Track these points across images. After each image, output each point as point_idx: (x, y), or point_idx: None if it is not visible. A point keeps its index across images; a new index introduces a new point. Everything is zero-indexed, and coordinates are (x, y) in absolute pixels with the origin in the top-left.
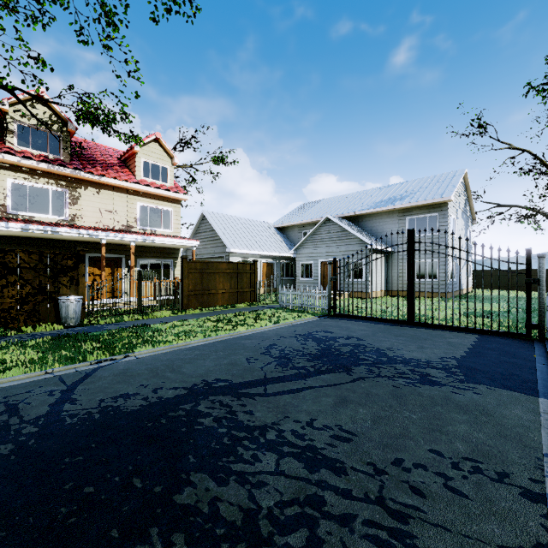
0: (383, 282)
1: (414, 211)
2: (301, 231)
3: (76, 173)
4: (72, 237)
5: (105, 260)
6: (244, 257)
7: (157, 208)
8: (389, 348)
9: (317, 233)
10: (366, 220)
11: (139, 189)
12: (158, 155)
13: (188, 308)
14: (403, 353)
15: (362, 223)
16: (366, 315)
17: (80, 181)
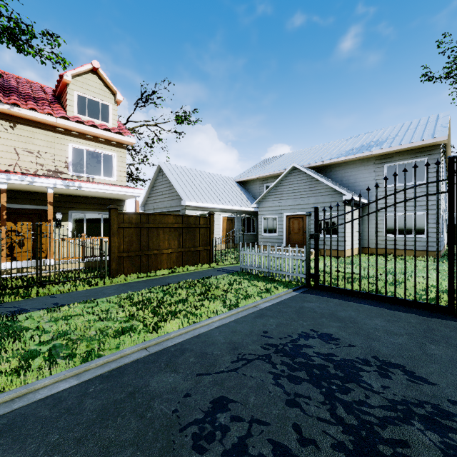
0: (357, 238)
1: (395, 157)
2: (263, 185)
3: None
4: None
5: (24, 212)
6: (202, 210)
7: (96, 152)
8: None
9: (281, 184)
10: (336, 170)
11: (70, 127)
12: (97, 89)
13: (118, 275)
14: None
15: (331, 174)
16: (367, 291)
17: None
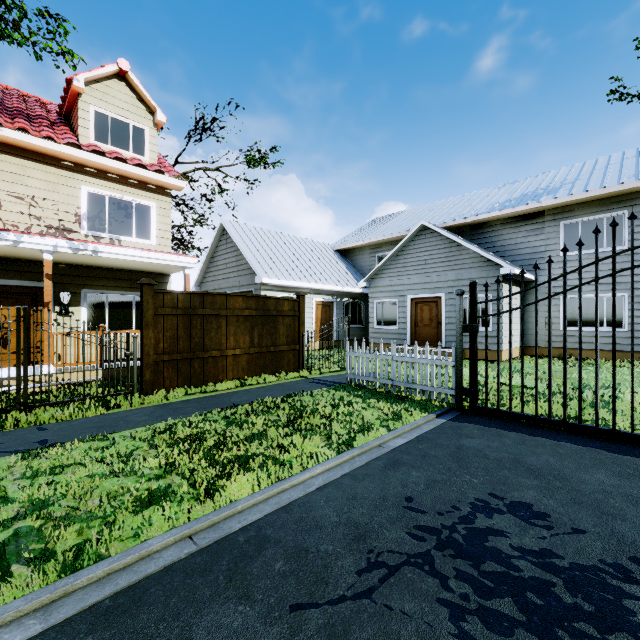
0: (518, 332)
1: (577, 211)
2: (375, 254)
3: None
4: None
5: (9, 292)
6: (286, 292)
7: (125, 200)
8: None
9: (404, 252)
10: (485, 231)
11: (83, 160)
12: (126, 104)
13: (155, 390)
14: None
15: (477, 237)
16: (563, 418)
17: None
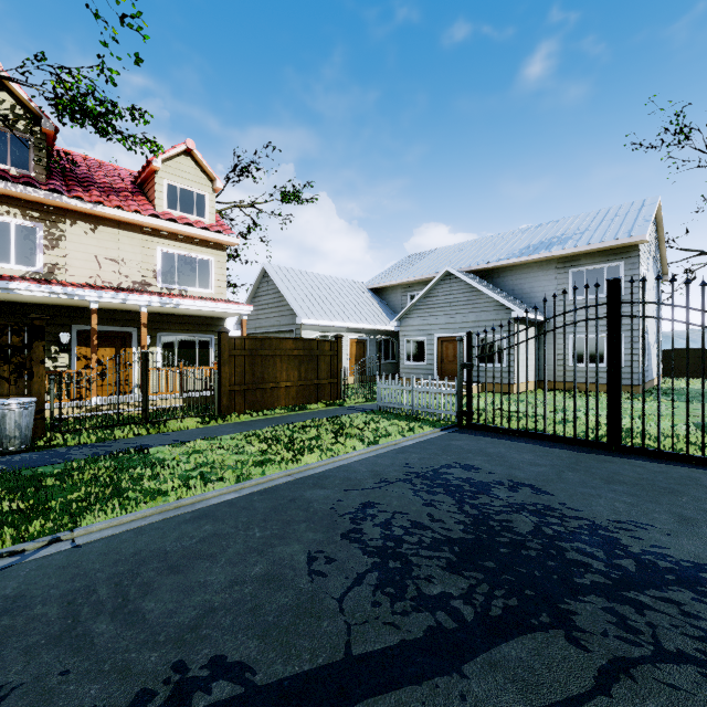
0: (532, 368)
1: (583, 260)
2: (407, 293)
3: (54, 198)
4: (42, 299)
5: (106, 336)
6: (323, 331)
7: (190, 256)
8: (616, 523)
9: (431, 295)
10: (506, 275)
11: (160, 226)
12: (191, 175)
13: (230, 413)
14: (658, 540)
15: (499, 280)
16: (525, 429)
17: (63, 212)
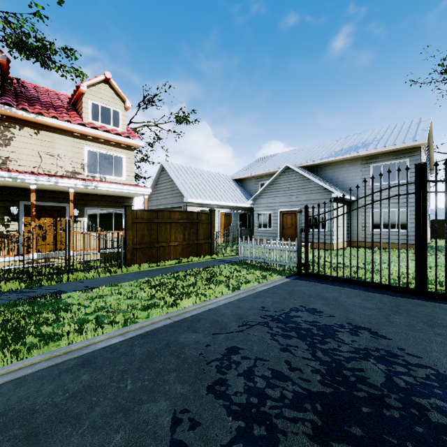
0: (345, 232)
1: (380, 158)
2: (258, 182)
3: (6, 109)
4: None
5: (46, 209)
6: (202, 207)
7: (108, 154)
8: None
9: (275, 182)
10: (326, 169)
11: (86, 132)
12: (109, 97)
13: (132, 264)
14: None
15: (321, 173)
16: (349, 277)
17: (13, 120)
